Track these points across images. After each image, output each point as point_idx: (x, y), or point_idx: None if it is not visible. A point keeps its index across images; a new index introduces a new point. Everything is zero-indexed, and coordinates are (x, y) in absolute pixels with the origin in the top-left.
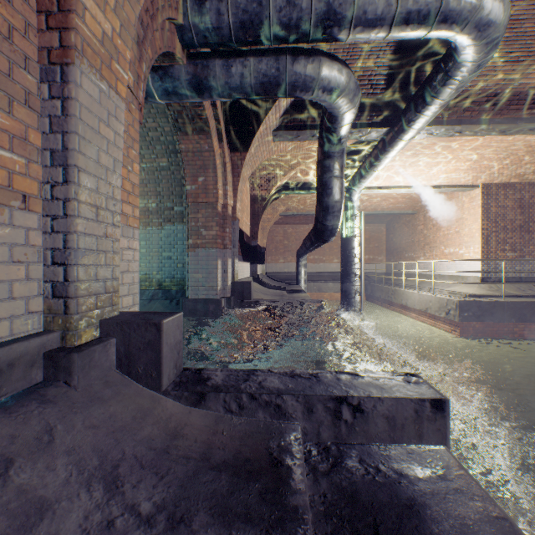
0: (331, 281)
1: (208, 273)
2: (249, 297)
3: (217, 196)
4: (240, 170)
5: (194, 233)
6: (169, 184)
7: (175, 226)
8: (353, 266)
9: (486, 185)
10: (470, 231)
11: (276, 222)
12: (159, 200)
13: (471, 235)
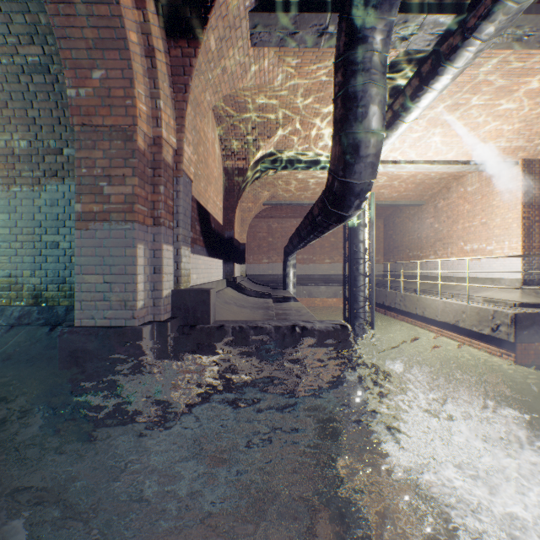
0: (323, 284)
1: (116, 274)
2: (206, 318)
3: (134, 114)
4: (188, 77)
5: (86, 190)
6: (51, 102)
7: (67, 186)
8: (361, 265)
9: (527, 162)
10: (504, 221)
11: (259, 216)
12: (33, 134)
13: (505, 226)
